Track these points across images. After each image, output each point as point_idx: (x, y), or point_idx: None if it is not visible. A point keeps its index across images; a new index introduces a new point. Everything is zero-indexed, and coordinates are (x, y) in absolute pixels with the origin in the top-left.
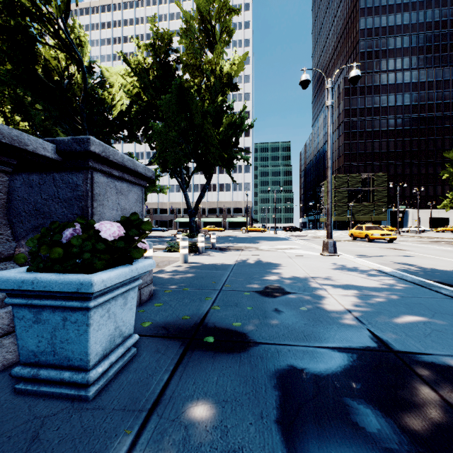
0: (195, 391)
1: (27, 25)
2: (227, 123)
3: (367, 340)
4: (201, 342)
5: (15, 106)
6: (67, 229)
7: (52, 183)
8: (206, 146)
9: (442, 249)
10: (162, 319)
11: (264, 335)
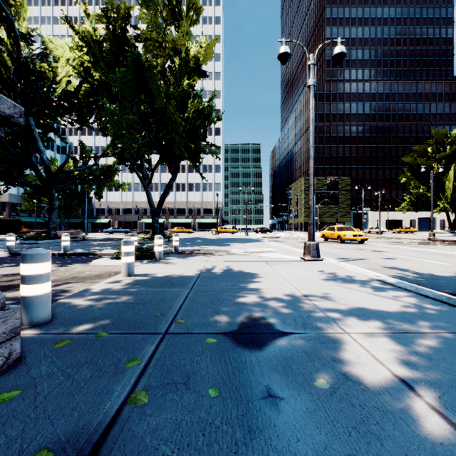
0: None
1: None
2: (194, 110)
3: None
4: None
5: None
6: None
7: None
8: (170, 135)
9: (414, 250)
10: None
11: None
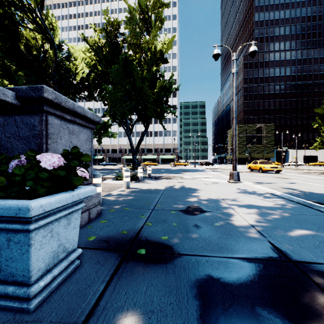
0: (126, 301)
1: (13, 13)
2: (160, 86)
3: (269, 251)
4: (134, 254)
5: (4, 73)
6: (13, 160)
7: (13, 124)
8: (144, 103)
9: (314, 178)
10: (105, 234)
11: (186, 247)
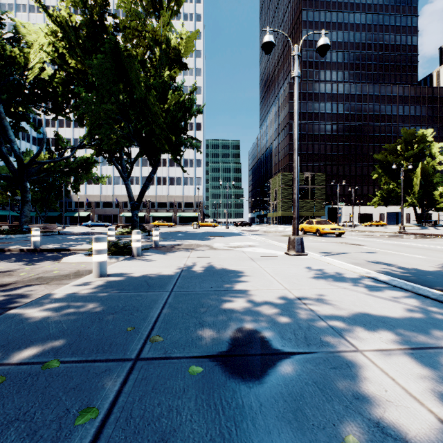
0: None
1: None
2: (175, 102)
3: None
4: None
5: None
6: None
7: None
8: (150, 126)
9: (390, 243)
10: None
11: None
